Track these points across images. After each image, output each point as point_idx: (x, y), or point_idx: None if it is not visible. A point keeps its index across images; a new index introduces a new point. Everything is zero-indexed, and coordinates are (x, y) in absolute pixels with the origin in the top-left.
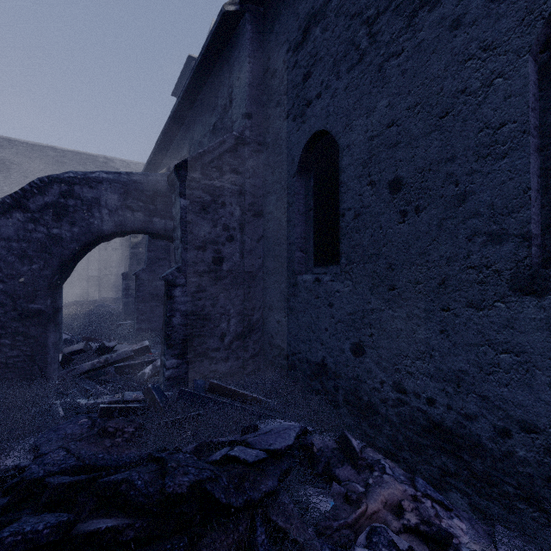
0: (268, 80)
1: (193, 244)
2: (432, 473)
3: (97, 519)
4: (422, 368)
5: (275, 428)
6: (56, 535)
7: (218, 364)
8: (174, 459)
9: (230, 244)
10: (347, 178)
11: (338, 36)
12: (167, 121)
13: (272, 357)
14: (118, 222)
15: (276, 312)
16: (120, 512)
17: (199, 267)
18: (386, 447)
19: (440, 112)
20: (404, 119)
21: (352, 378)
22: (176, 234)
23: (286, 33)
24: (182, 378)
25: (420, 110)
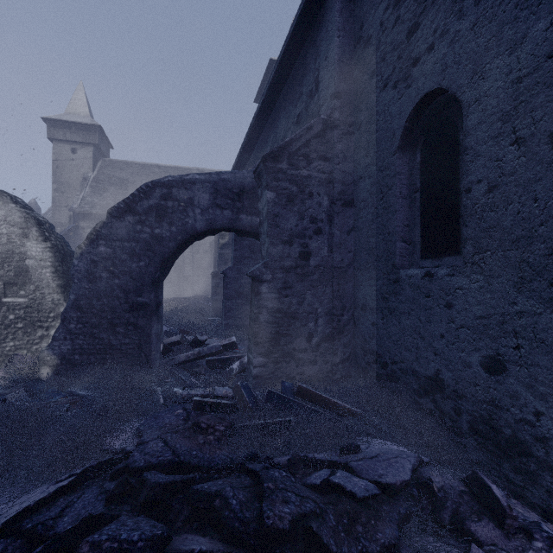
0: (360, 51)
1: (279, 239)
2: None
3: (191, 534)
4: None
5: (383, 453)
6: (150, 550)
7: (305, 366)
8: (269, 477)
9: (317, 238)
10: (475, 142)
11: None
12: (251, 123)
13: (365, 364)
14: (209, 220)
15: (371, 313)
16: (214, 531)
17: (285, 262)
18: (546, 505)
19: None
20: None
21: (484, 401)
22: (263, 229)
23: None
24: (268, 377)
25: None
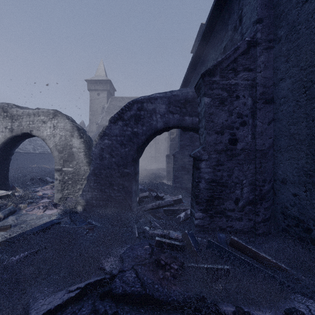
0: None
1: (213, 130)
2: None
3: None
4: None
5: None
6: None
7: (233, 222)
8: None
9: (243, 128)
10: None
11: None
12: (190, 61)
13: (286, 226)
14: (165, 122)
15: (292, 186)
16: None
17: (218, 146)
18: None
19: None
20: None
21: None
22: (201, 124)
23: None
24: (205, 227)
25: None
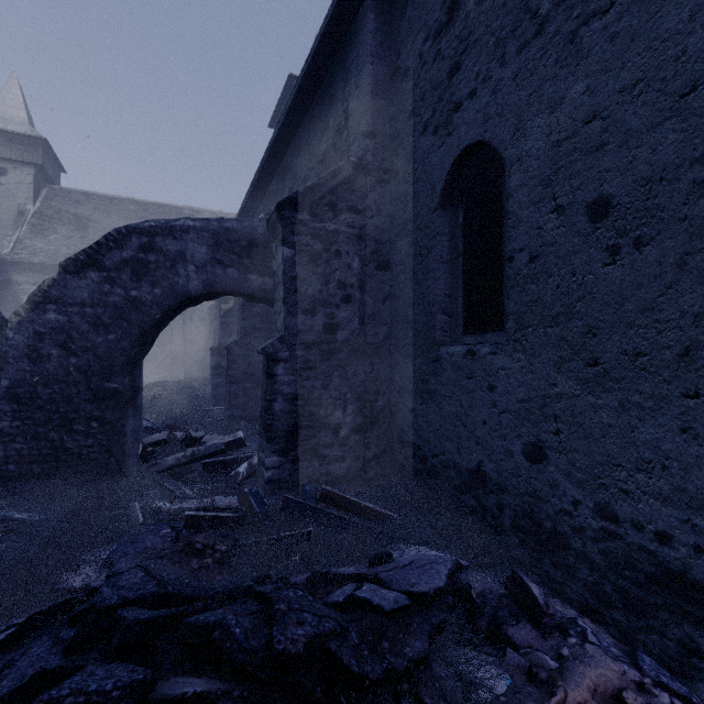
0: (397, 84)
1: (299, 307)
2: (666, 648)
3: (182, 677)
4: (647, 484)
5: (417, 560)
6: (128, 699)
7: (331, 465)
8: (282, 598)
9: (346, 307)
10: (517, 206)
11: (503, 4)
12: (264, 155)
13: (403, 459)
14: (206, 281)
15: (409, 398)
16: (213, 670)
17: (307, 336)
18: (584, 599)
19: (681, 87)
20: (614, 107)
21: (526, 493)
22: (278, 294)
23: (423, 15)
24: (285, 481)
25: (644, 90)
